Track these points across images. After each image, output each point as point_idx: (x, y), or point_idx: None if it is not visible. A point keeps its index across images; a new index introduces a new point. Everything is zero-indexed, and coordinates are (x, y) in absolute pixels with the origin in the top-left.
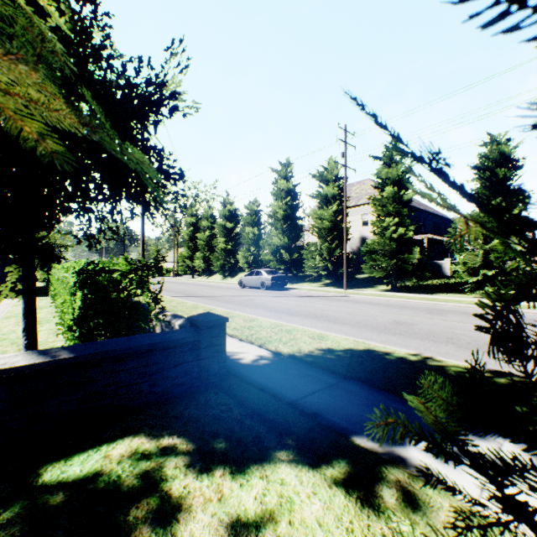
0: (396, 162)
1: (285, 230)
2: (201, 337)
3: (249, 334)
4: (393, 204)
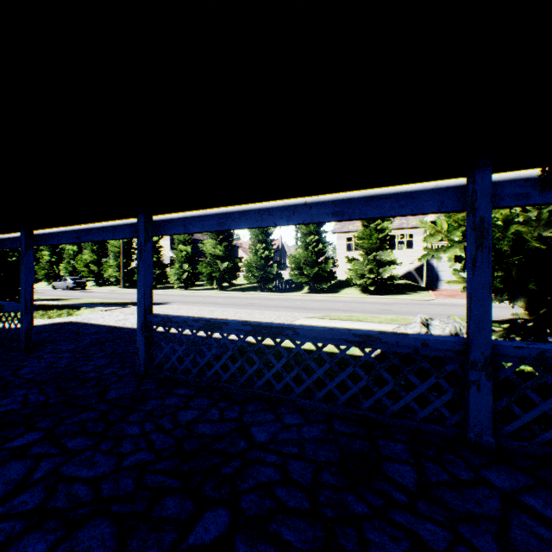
0: None
1: (97, 250)
2: None
3: None
4: None
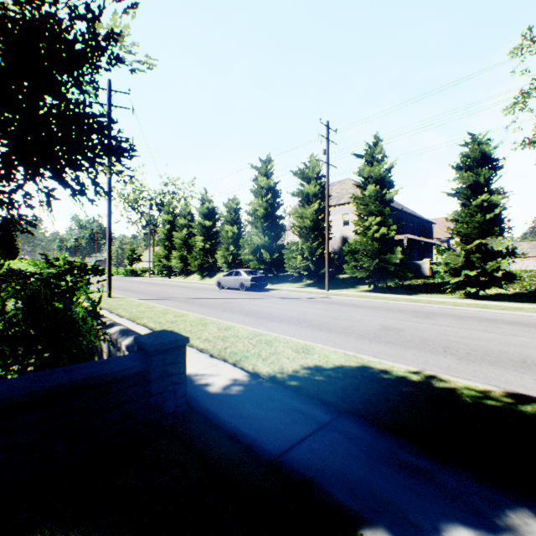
0: (378, 160)
1: (266, 229)
2: (150, 366)
3: (223, 347)
4: (375, 203)
